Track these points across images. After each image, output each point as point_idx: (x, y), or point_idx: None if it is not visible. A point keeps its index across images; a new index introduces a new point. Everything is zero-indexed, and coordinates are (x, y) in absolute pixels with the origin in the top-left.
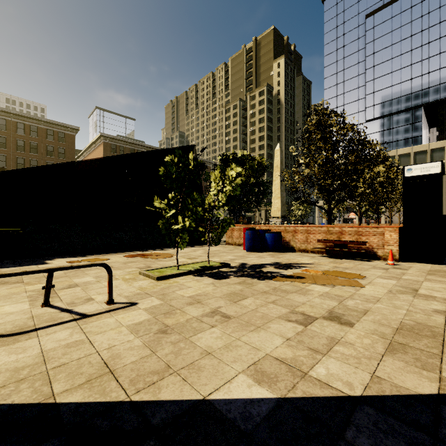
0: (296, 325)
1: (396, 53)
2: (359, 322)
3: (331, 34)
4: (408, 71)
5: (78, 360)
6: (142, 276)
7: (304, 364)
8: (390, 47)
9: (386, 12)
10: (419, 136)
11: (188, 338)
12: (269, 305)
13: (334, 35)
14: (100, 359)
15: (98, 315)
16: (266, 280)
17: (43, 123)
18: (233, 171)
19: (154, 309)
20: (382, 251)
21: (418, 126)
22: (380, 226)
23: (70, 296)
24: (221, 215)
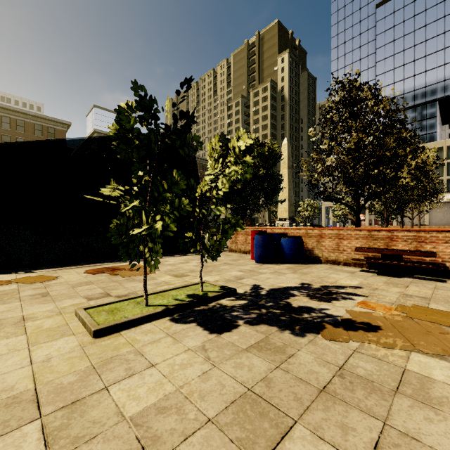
0: None
1: (409, 44)
2: None
3: (338, 26)
4: (422, 63)
5: None
6: (77, 321)
7: None
8: (402, 37)
9: (398, 1)
10: (434, 132)
11: None
12: None
13: (342, 26)
14: None
15: None
16: (309, 335)
17: (31, 117)
18: (241, 140)
19: None
20: None
21: (433, 122)
22: None
23: None
24: (222, 212)
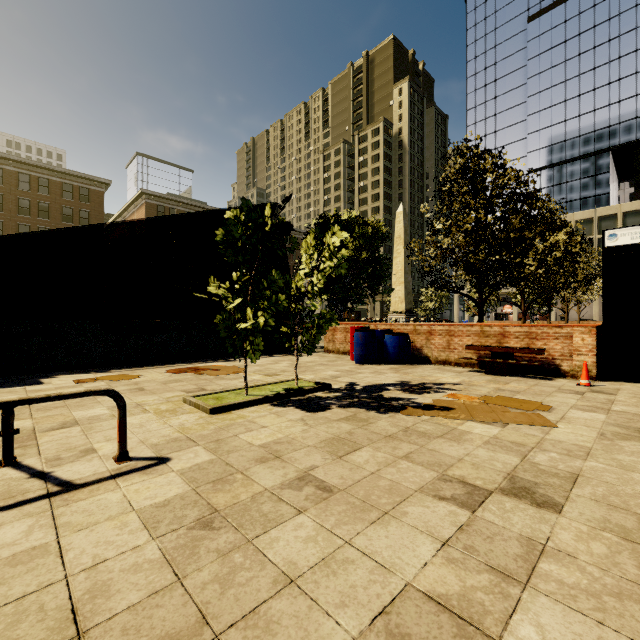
0: (455, 509)
1: (572, 73)
2: (569, 501)
3: (477, 46)
4: (590, 99)
5: (19, 601)
6: (188, 406)
7: (489, 612)
8: (563, 63)
9: (557, 14)
10: (606, 193)
11: (251, 540)
12: (400, 463)
13: (482, 47)
14: (65, 599)
15: (94, 485)
16: (390, 413)
17: (57, 174)
18: (336, 236)
19: (196, 472)
20: (568, 363)
21: (604, 179)
22: (566, 325)
23: (57, 444)
24: (317, 307)
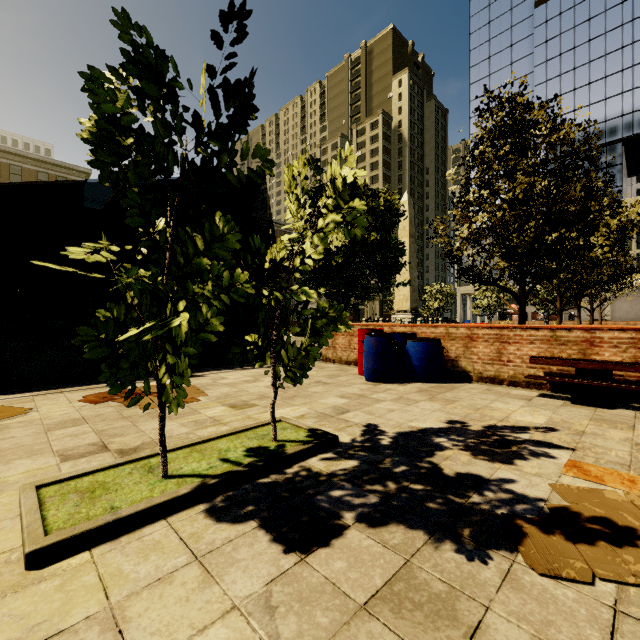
0: None
1: (582, 60)
2: None
3: (480, 34)
4: (601, 87)
5: None
6: (14, 517)
7: None
8: (572, 50)
9: None
10: (618, 186)
11: None
12: None
13: (486, 35)
14: None
15: None
16: (497, 558)
17: (31, 162)
18: (347, 166)
19: None
20: None
21: (616, 171)
22: None
23: None
24: (312, 296)
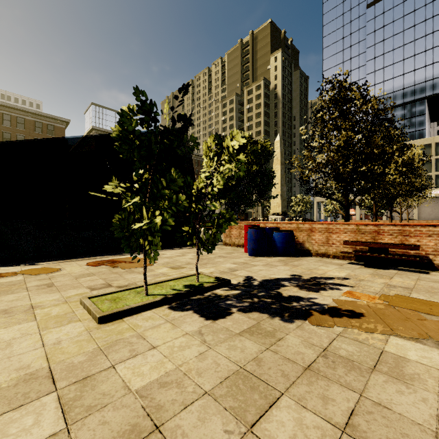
0: None
1: (399, 43)
2: None
3: (330, 26)
4: (411, 62)
5: None
6: (82, 309)
7: None
8: (392, 37)
9: (388, 2)
10: (423, 129)
11: None
12: None
13: (333, 26)
14: None
15: None
16: (297, 322)
17: (31, 115)
18: (235, 140)
19: None
20: None
21: (421, 119)
22: None
23: None
24: (217, 207)
